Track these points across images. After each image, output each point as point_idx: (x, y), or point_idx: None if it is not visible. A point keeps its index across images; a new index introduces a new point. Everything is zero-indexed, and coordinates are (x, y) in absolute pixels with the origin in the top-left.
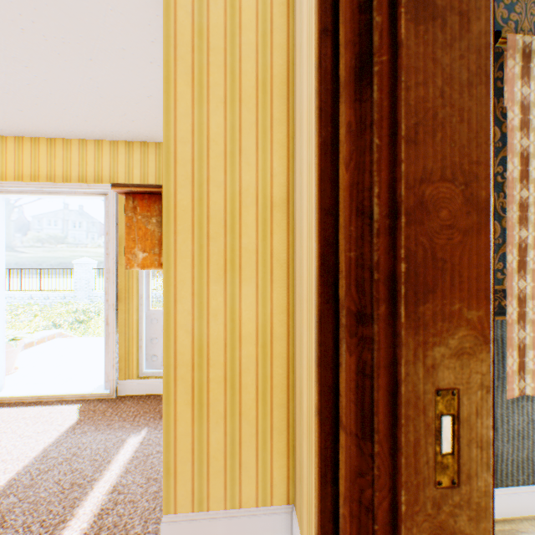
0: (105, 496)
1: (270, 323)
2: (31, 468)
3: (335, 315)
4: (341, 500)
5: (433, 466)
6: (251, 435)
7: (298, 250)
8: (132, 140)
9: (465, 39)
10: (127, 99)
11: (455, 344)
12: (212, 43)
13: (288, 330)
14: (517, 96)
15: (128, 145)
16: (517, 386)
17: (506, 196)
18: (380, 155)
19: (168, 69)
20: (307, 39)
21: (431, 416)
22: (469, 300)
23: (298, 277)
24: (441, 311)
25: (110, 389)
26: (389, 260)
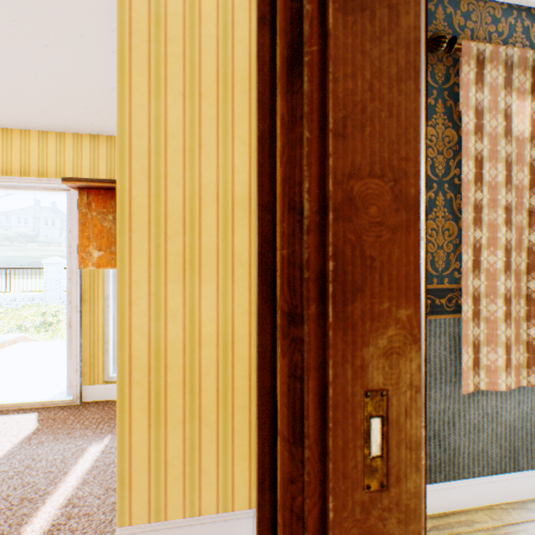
0: (58, 510)
1: (231, 324)
2: None
3: (274, 315)
4: (277, 508)
5: (362, 469)
6: (211, 440)
7: None
8: (98, 134)
9: (394, 33)
10: (89, 89)
11: (384, 344)
12: (170, 33)
13: (250, 331)
14: (471, 101)
15: (93, 138)
16: (472, 381)
17: (461, 197)
18: (311, 149)
19: (122, 58)
20: None
21: (360, 419)
22: (398, 299)
23: None
24: (371, 310)
25: (73, 396)
26: (319, 258)
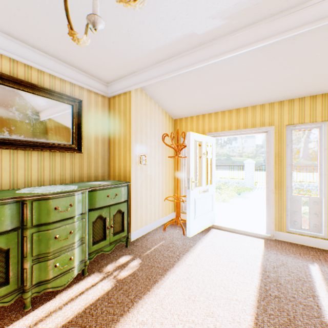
0: (327, 292)
1: None
2: (266, 263)
3: None
4: None
5: None
6: None
7: None
8: (282, 100)
9: None
10: (297, 80)
11: None
12: None
13: None
14: None
15: (279, 103)
16: None
17: None
18: None
19: None
20: None
21: None
22: None
23: None
24: None
25: (270, 234)
26: None
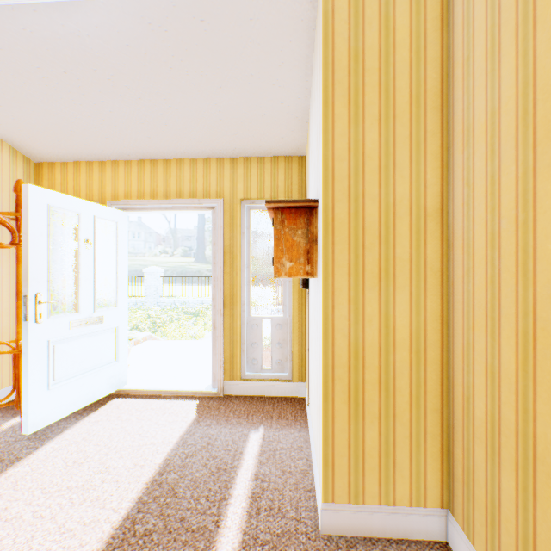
0: (251, 481)
1: (423, 330)
2: (177, 451)
3: None
4: None
5: None
6: (404, 437)
7: (459, 259)
8: (236, 157)
9: None
10: (242, 119)
11: None
12: (367, 64)
13: (442, 337)
14: None
15: (232, 161)
16: None
17: None
18: None
19: (326, 94)
20: (485, 54)
21: None
22: None
23: (459, 285)
24: None
25: (218, 389)
26: None
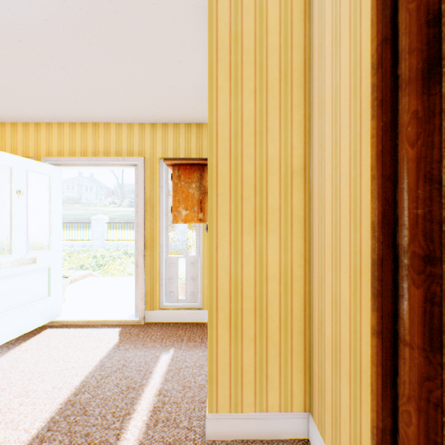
0: (154, 397)
1: (290, 266)
2: (95, 374)
3: (393, 258)
4: (403, 399)
5: None
6: (275, 355)
7: (316, 208)
8: (155, 122)
9: None
10: (157, 90)
11: None
12: (245, 46)
13: (305, 272)
14: None
15: (152, 126)
16: None
17: None
18: None
19: (211, 69)
20: (331, 40)
21: None
22: None
23: (316, 229)
24: None
25: (139, 317)
26: None
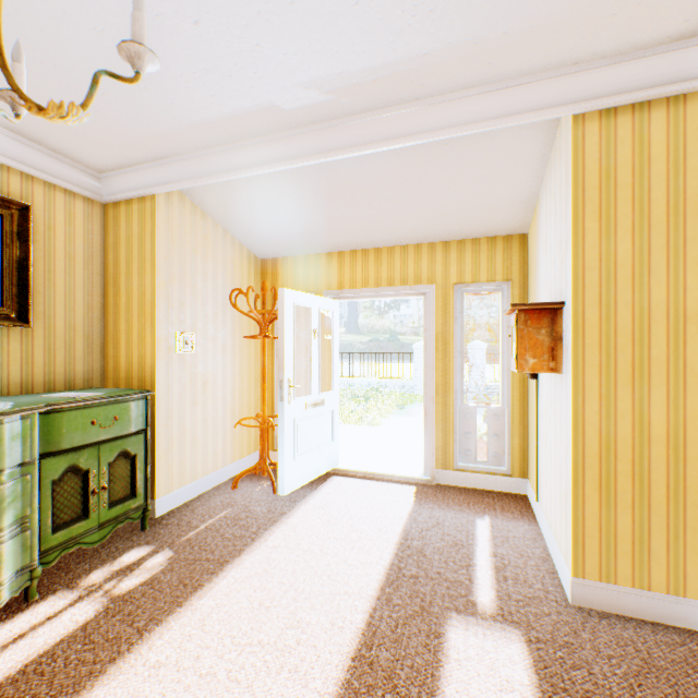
0: (490, 557)
1: (681, 428)
2: (411, 525)
3: None
4: None
5: None
6: (660, 528)
7: None
8: (448, 240)
9: None
10: (463, 209)
11: None
12: (618, 181)
13: None
14: None
15: (444, 245)
16: None
17: None
18: None
19: (575, 211)
20: None
21: None
22: None
23: None
24: None
25: (429, 476)
26: None
